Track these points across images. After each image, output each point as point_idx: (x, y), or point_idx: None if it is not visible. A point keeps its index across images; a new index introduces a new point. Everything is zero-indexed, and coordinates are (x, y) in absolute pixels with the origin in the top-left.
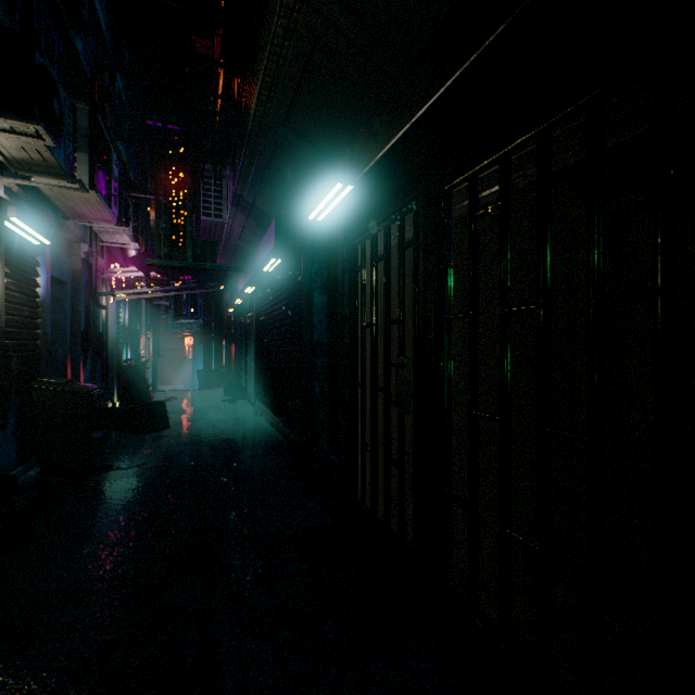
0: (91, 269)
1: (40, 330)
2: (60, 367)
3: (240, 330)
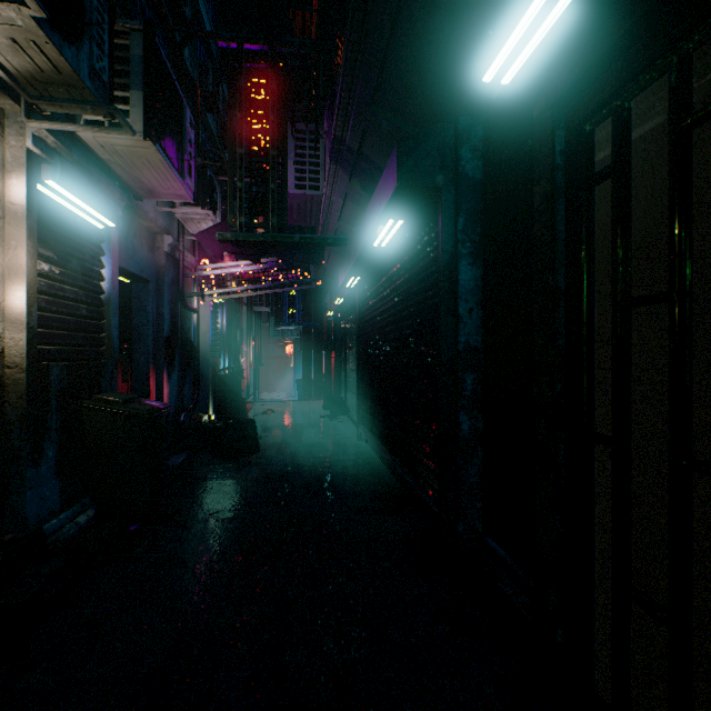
0: (178, 266)
1: (105, 334)
2: (142, 378)
3: (340, 336)
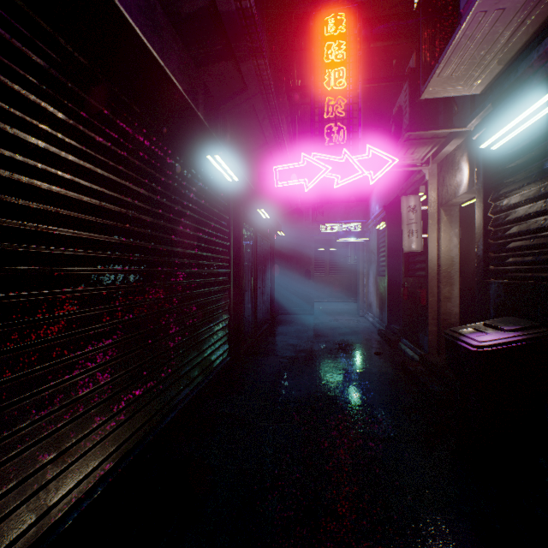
0: None
1: None
2: None
3: None
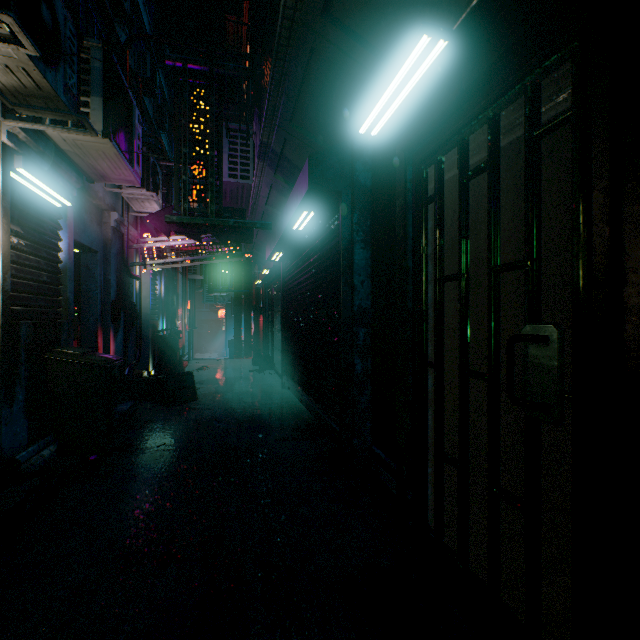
0: (123, 239)
1: (62, 297)
2: (91, 337)
3: (267, 301)
